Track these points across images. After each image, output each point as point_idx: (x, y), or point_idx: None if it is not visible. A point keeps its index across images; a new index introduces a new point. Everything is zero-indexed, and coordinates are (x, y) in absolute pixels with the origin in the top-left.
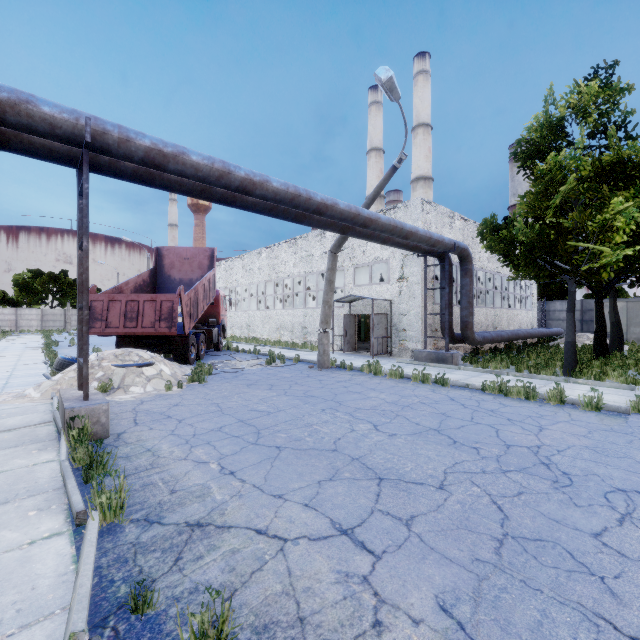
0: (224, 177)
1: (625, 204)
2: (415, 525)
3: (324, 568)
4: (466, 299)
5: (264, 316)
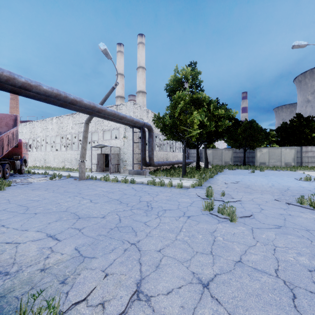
0: (11, 80)
1: (197, 114)
2: (83, 229)
3: (34, 248)
4: (150, 147)
5: (55, 154)
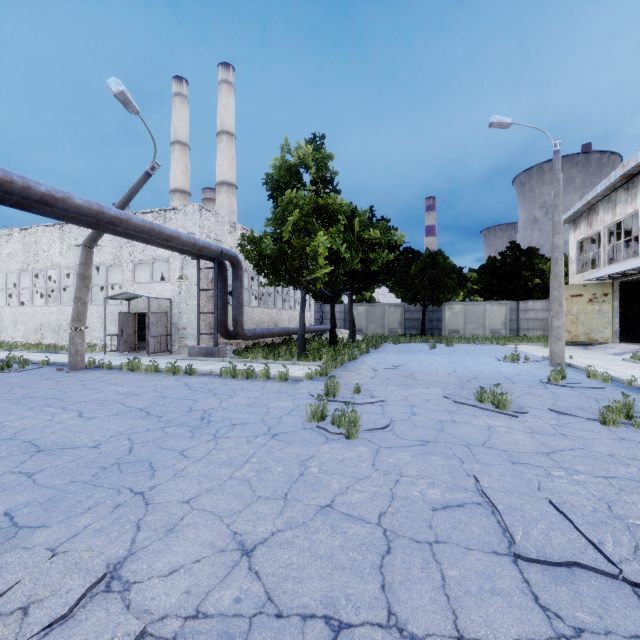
0: None
1: (324, 237)
2: (39, 474)
3: None
4: (237, 300)
5: (17, 314)
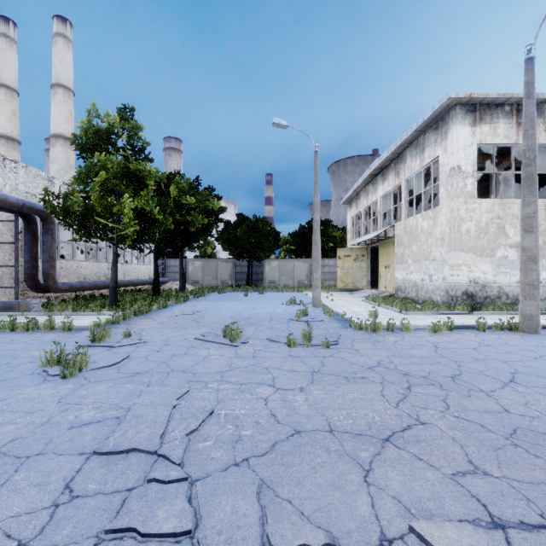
0: None
1: (129, 199)
2: None
3: None
4: (47, 254)
5: None
